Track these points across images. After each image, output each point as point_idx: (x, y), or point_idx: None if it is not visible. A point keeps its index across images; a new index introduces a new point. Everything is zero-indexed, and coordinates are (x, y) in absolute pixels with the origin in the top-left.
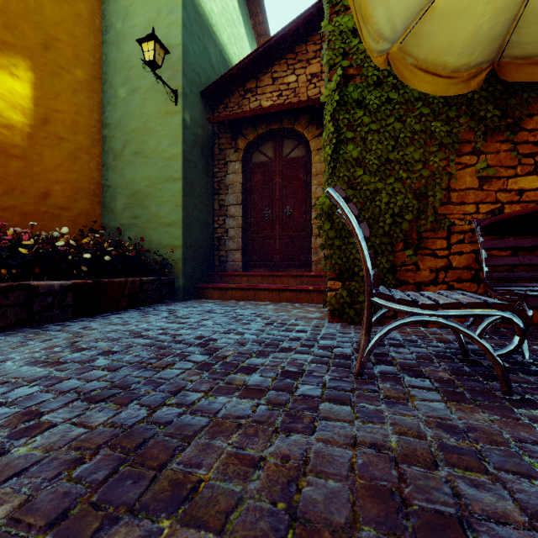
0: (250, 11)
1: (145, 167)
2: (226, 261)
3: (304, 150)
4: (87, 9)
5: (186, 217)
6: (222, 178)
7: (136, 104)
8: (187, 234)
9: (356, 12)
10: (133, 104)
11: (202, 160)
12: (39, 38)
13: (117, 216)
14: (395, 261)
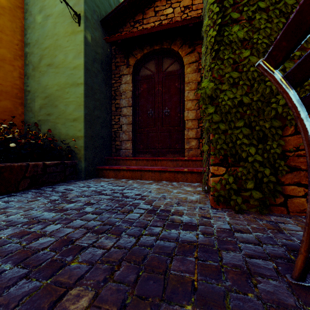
0: None
1: (56, 75)
2: (120, 148)
3: (179, 65)
4: None
5: (87, 114)
6: (117, 87)
7: (49, 27)
8: (89, 127)
9: None
10: (47, 27)
11: (101, 72)
12: None
13: (35, 114)
14: (285, 145)
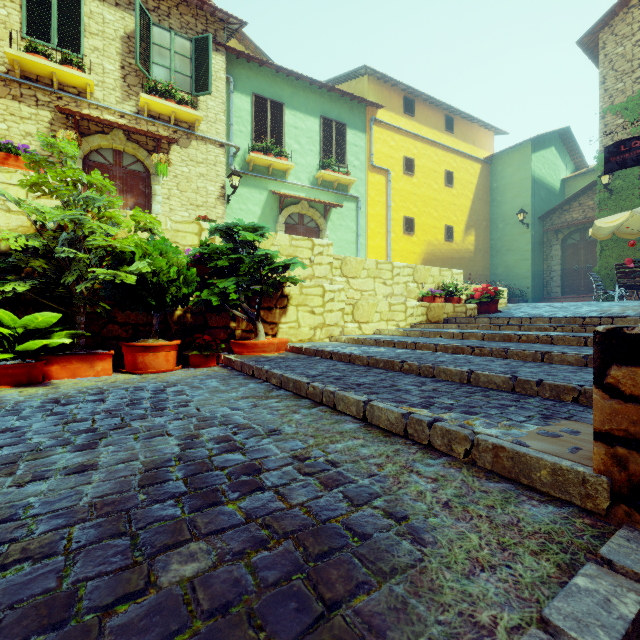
0: (564, 143)
1: (512, 255)
2: (551, 292)
3: None
4: (486, 197)
5: (532, 274)
6: (548, 253)
7: (507, 230)
8: (533, 281)
9: (596, 235)
10: (506, 230)
11: (538, 247)
12: (476, 219)
13: (498, 276)
14: None
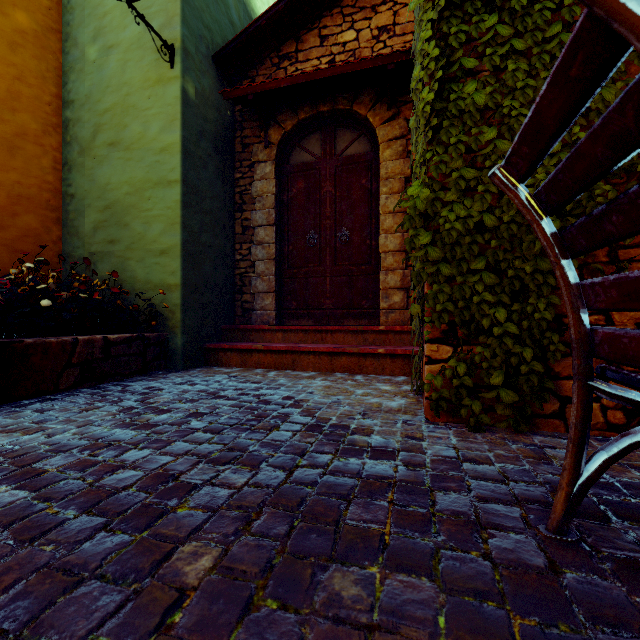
0: None
1: (126, 165)
2: (252, 308)
3: (368, 144)
4: None
5: (187, 241)
6: (246, 187)
7: (112, 69)
8: (190, 267)
9: None
10: (107, 69)
11: (215, 158)
12: None
13: (84, 240)
14: (561, 305)
